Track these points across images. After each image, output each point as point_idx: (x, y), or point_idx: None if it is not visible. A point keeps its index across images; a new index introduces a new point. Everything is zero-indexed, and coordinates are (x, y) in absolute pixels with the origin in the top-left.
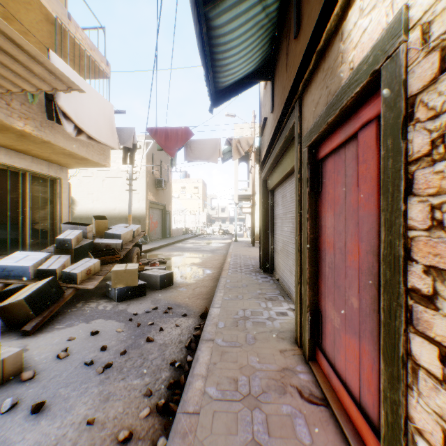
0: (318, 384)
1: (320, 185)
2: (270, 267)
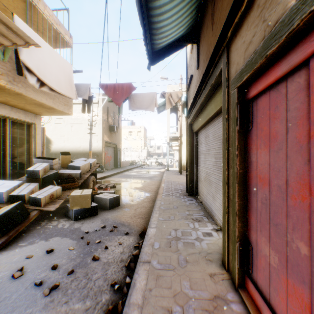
0: None
1: (249, 123)
2: (195, 191)
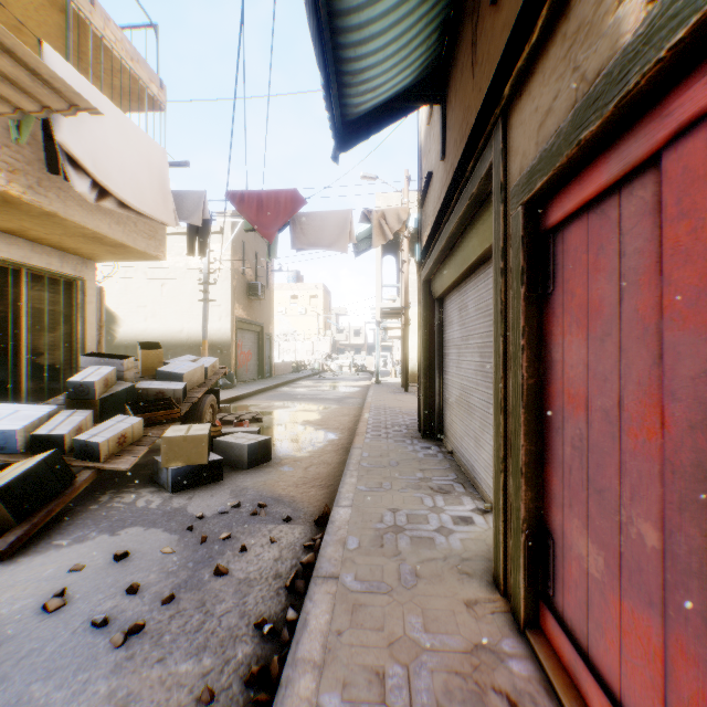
0: (550, 687)
1: (549, 279)
2: (437, 429)
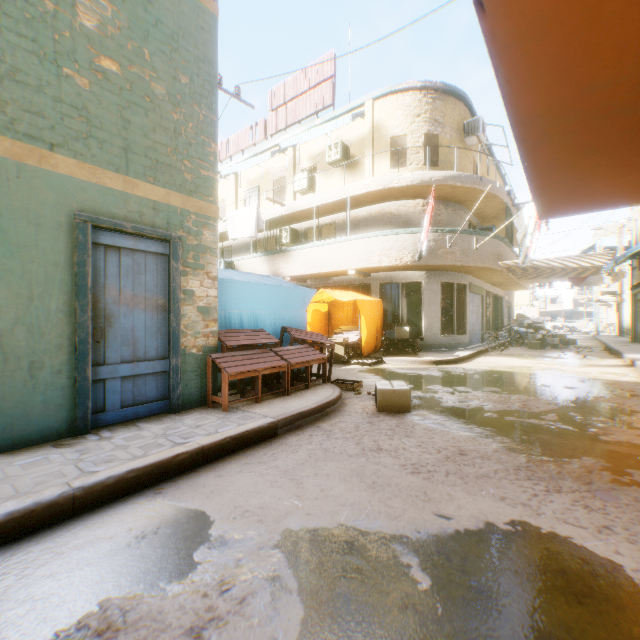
0: None
1: None
2: (637, 339)
